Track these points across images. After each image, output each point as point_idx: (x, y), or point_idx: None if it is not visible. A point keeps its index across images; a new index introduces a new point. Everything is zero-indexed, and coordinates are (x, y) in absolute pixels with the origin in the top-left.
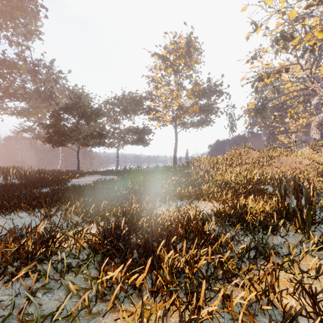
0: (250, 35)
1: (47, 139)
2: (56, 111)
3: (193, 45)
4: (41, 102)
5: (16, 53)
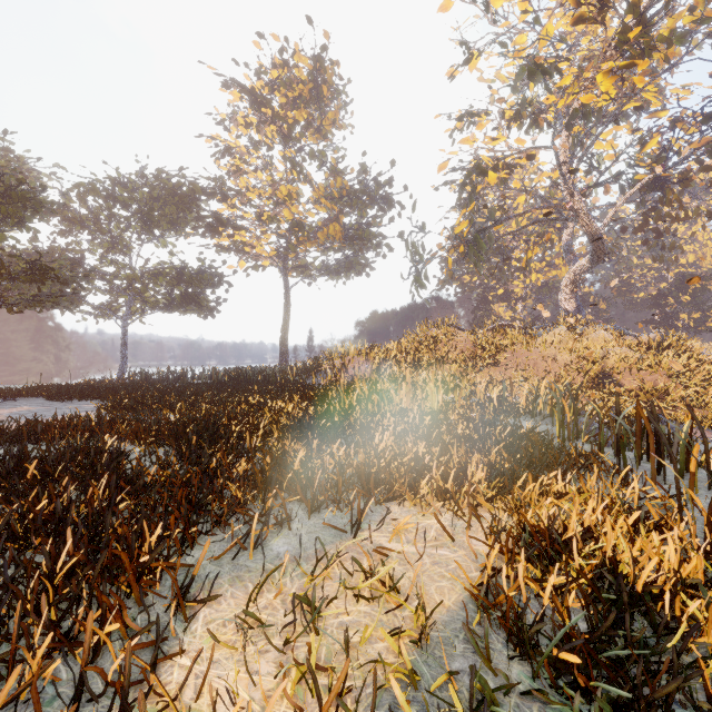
0: (456, 71)
1: None
2: None
3: (327, 81)
4: None
5: None
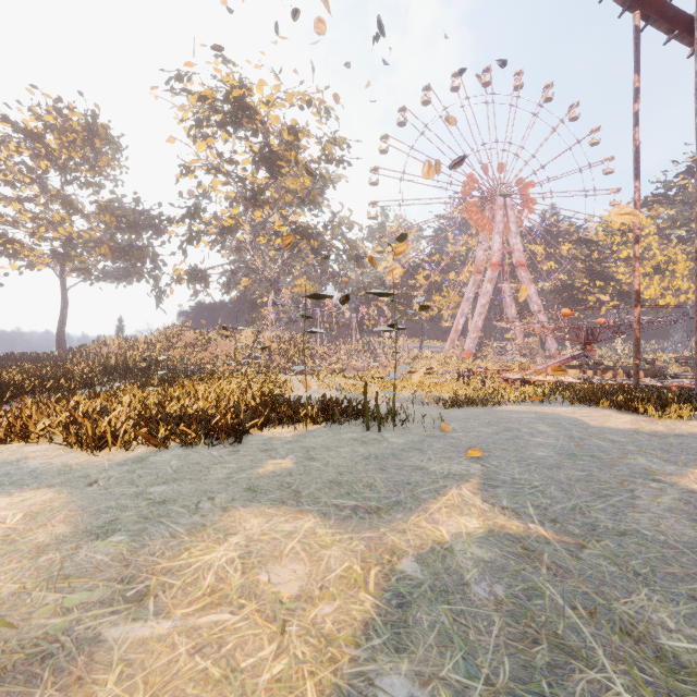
0: (182, 176)
1: None
2: None
3: (101, 134)
4: None
5: None
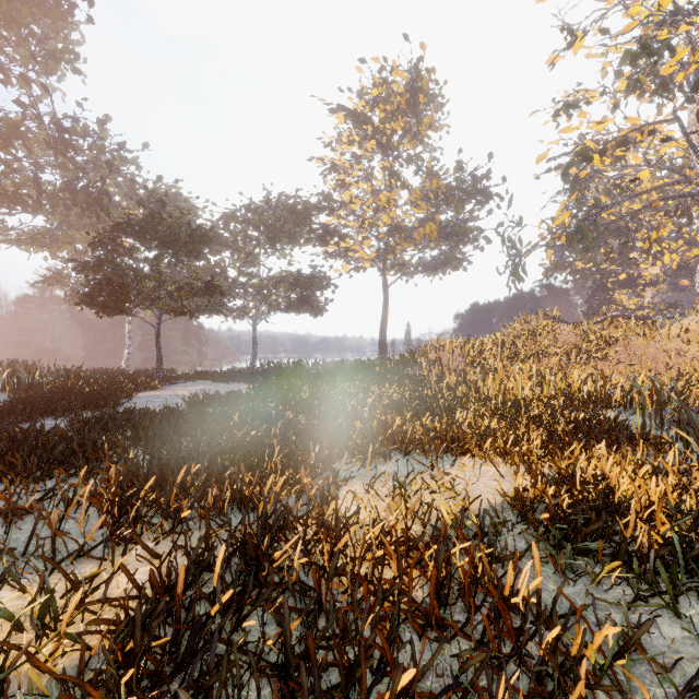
0: (557, 57)
1: (85, 298)
2: (105, 231)
3: (423, 88)
4: (79, 215)
5: (18, 100)
